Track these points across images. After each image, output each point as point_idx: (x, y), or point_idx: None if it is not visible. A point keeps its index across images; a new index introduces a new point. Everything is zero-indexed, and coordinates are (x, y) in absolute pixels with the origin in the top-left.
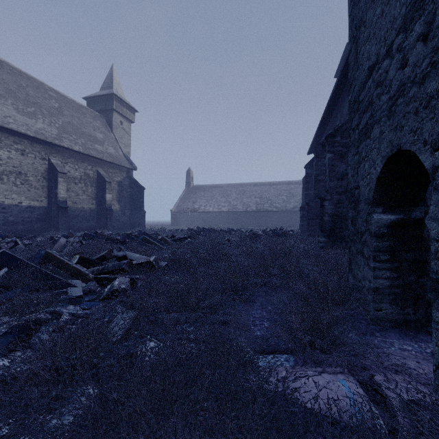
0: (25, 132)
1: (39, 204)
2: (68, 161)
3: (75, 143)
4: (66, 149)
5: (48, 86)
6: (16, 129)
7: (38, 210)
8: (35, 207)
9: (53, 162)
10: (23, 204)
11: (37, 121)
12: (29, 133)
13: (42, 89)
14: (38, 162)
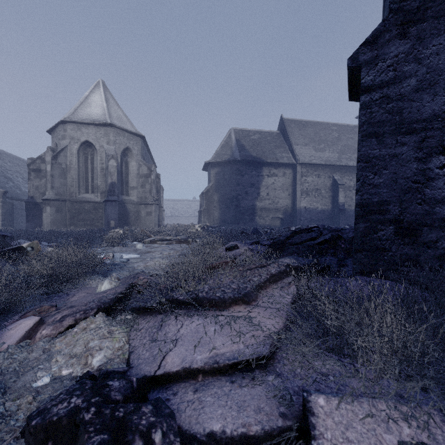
0: (320, 162)
1: (327, 208)
2: (344, 175)
3: (349, 160)
4: (344, 167)
5: (330, 123)
6: (315, 162)
7: (326, 212)
8: (324, 210)
9: (335, 178)
10: (318, 209)
11: (325, 152)
12: (322, 163)
13: (327, 128)
14: (326, 180)
